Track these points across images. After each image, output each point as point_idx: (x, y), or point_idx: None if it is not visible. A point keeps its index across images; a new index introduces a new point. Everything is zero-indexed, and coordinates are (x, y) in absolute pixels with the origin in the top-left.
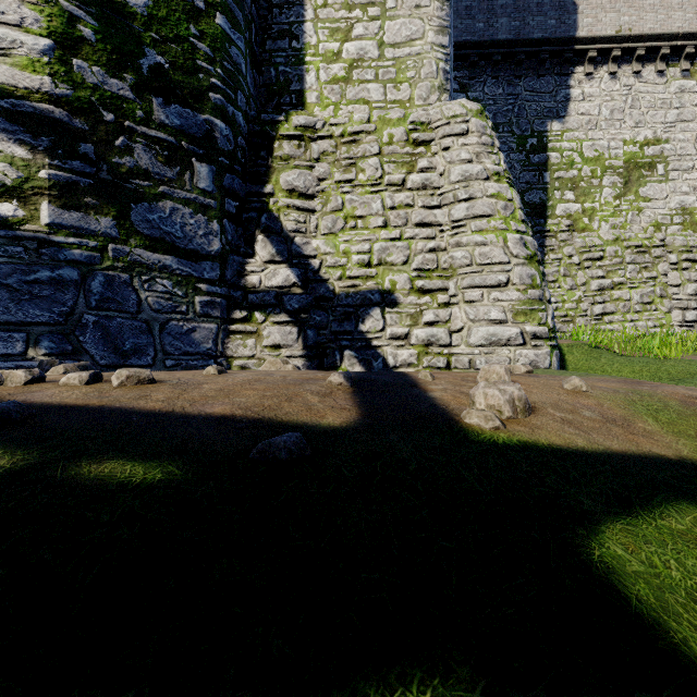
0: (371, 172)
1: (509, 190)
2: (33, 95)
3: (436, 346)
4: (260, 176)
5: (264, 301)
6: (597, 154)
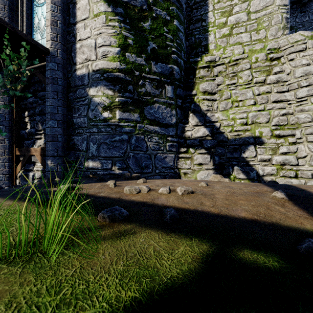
0: (246, 78)
1: None
2: (114, 70)
3: (288, 165)
4: (190, 87)
5: (194, 143)
6: None
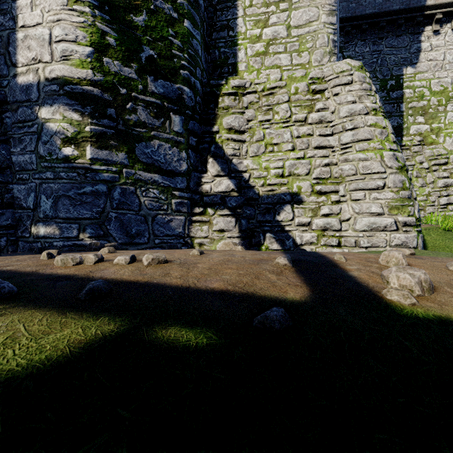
0: (283, 114)
1: (383, 120)
2: (82, 82)
3: (330, 231)
4: (210, 121)
5: (213, 201)
6: (442, 88)
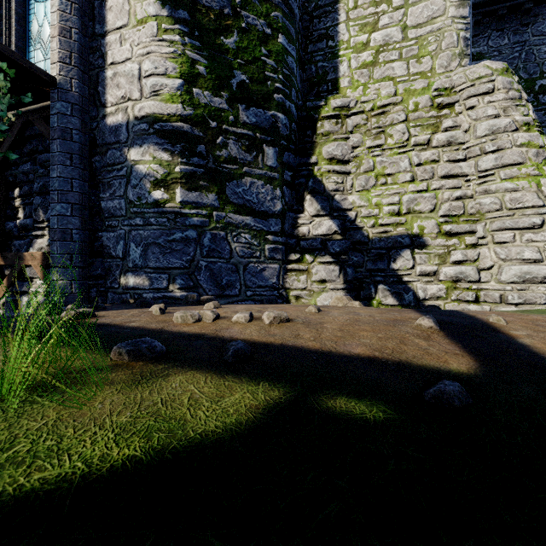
0: (399, 136)
1: (540, 137)
2: (172, 118)
3: (464, 282)
4: (307, 150)
5: (312, 246)
6: None
